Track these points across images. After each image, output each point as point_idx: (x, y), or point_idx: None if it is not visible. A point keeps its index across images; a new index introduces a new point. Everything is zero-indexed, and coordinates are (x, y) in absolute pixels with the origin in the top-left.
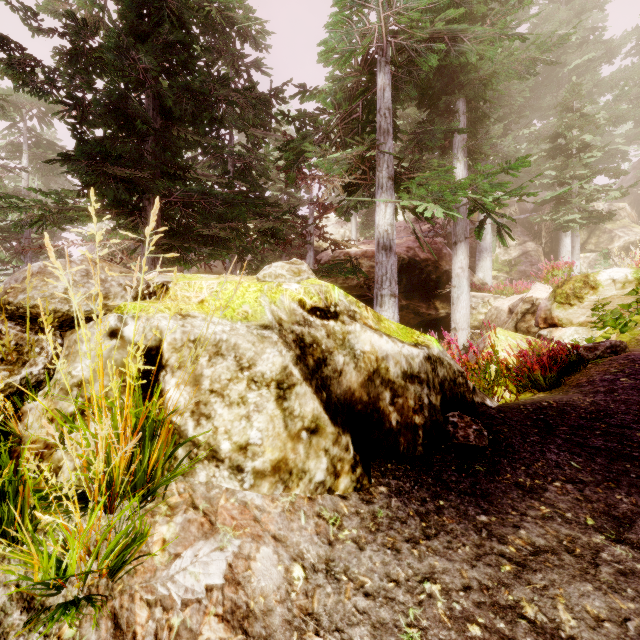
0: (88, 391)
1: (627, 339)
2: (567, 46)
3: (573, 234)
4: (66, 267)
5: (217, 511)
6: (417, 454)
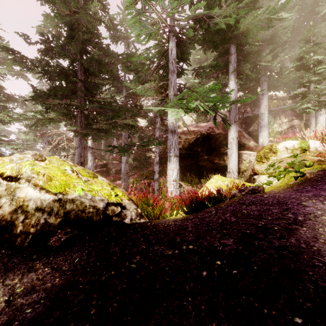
0: None
1: (283, 184)
2: (320, 1)
3: (310, 115)
4: None
5: None
6: (24, 246)
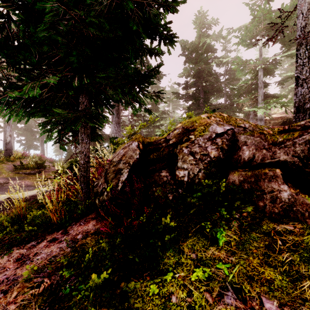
0: None
1: None
2: None
3: None
4: None
5: None
6: None
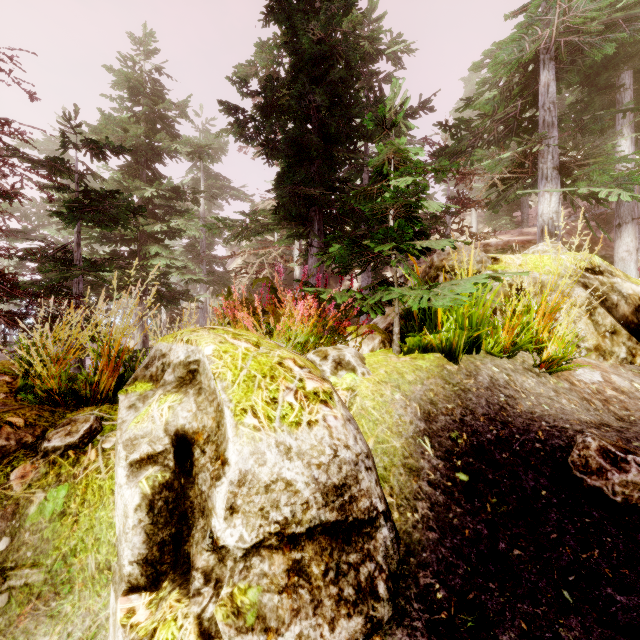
0: (493, 305)
1: None
2: None
3: None
4: (461, 248)
5: (575, 361)
6: None
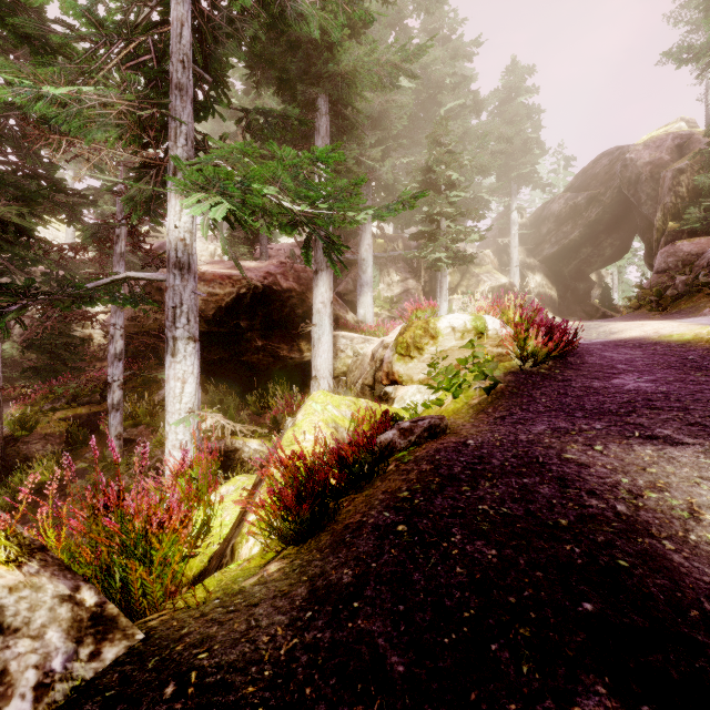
0: None
1: (460, 405)
2: (443, 87)
3: (442, 274)
4: None
5: None
6: None
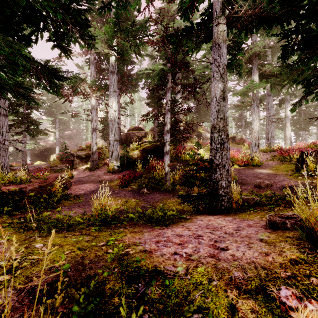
0: None
1: None
2: None
3: None
4: None
5: None
6: None
